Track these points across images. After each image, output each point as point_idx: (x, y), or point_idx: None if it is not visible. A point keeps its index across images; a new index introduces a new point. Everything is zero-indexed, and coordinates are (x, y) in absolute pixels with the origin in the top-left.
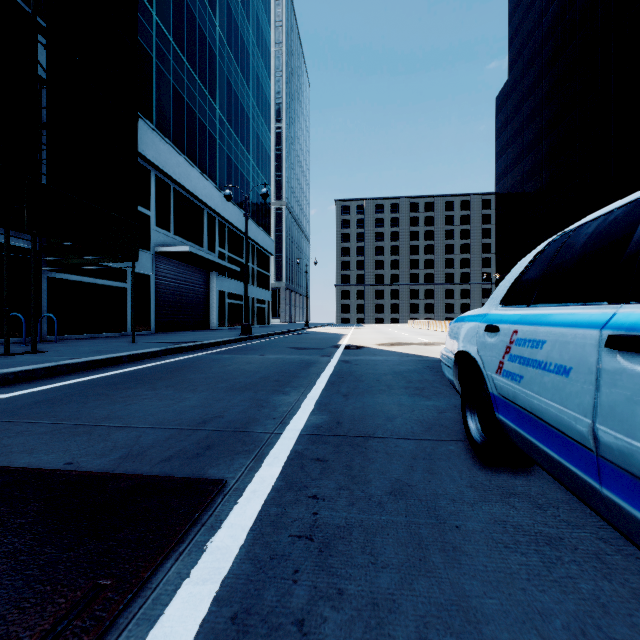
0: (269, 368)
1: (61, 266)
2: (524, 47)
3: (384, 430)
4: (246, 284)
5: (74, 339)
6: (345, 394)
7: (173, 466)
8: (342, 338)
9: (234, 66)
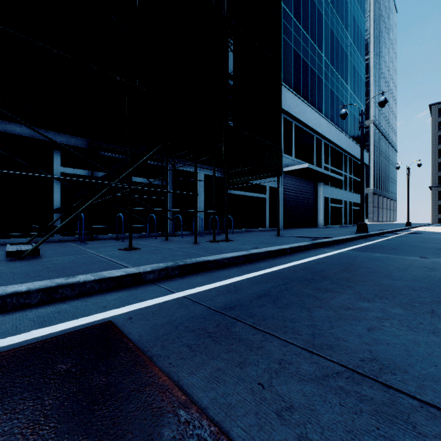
0: None
1: (233, 186)
2: None
3: None
4: (362, 187)
5: (239, 232)
6: None
7: None
8: None
9: (335, 18)
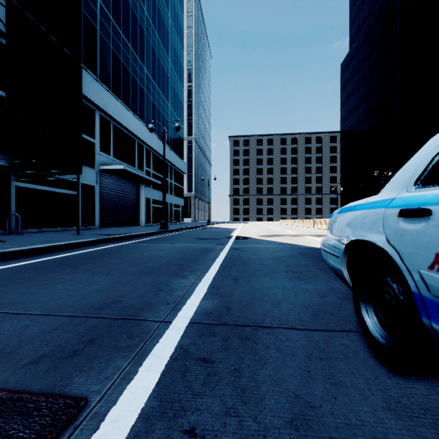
0: (175, 254)
1: (26, 178)
2: (360, 29)
3: (272, 318)
4: (164, 192)
5: (36, 232)
6: (235, 277)
7: (37, 371)
8: (233, 231)
9: (157, 39)
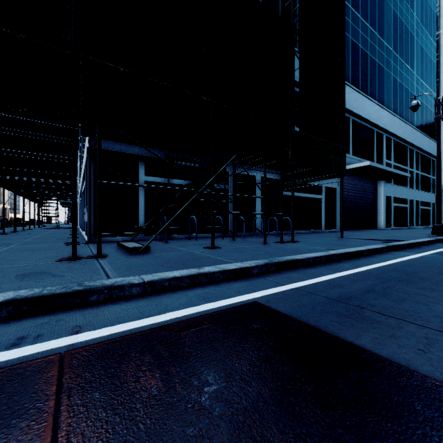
0: None
1: (288, 187)
2: None
3: None
4: (438, 185)
5: (295, 233)
6: None
7: None
8: None
9: None
